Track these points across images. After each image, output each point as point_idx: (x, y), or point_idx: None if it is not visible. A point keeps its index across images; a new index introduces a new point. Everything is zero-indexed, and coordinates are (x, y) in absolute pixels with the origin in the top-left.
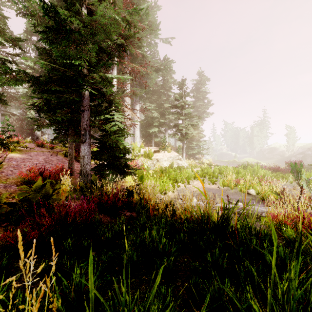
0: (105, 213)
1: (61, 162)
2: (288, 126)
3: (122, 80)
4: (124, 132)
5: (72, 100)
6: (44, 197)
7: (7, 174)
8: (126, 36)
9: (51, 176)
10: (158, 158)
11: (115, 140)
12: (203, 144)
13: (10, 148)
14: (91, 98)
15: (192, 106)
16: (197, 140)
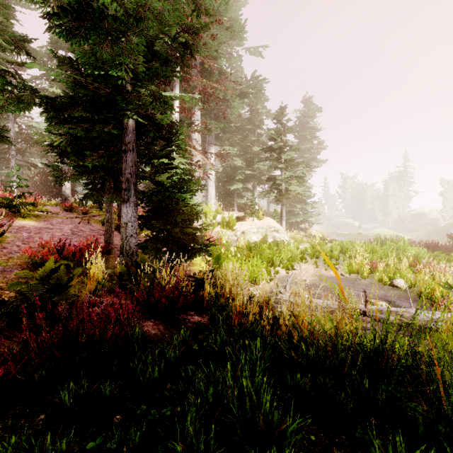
0: (156, 318)
1: (96, 233)
2: (444, 180)
3: (187, 104)
4: (190, 186)
5: (109, 135)
6: (54, 290)
7: (10, 251)
8: (193, 28)
9: (76, 255)
10: (244, 228)
11: (177, 199)
12: (312, 208)
13: (22, 213)
14: (140, 134)
15: (296, 148)
16: (302, 201)
